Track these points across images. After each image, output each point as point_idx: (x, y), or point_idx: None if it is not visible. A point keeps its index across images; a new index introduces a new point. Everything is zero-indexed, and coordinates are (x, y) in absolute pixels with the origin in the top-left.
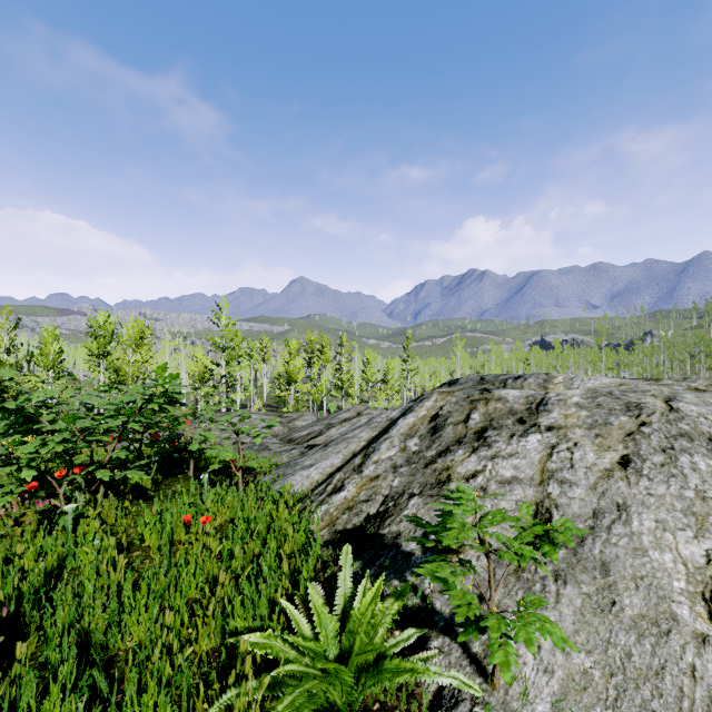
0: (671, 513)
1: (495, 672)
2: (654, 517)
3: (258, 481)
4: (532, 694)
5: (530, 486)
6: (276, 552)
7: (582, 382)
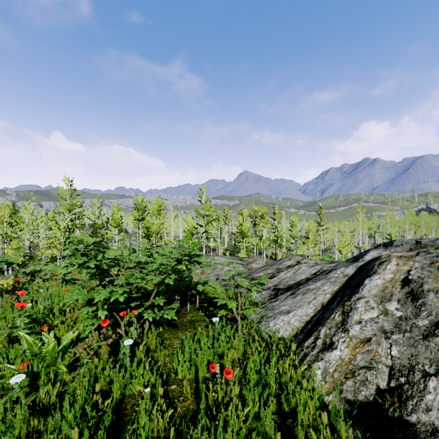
0: None
1: None
2: None
3: (246, 318)
4: None
5: None
6: (291, 413)
7: None
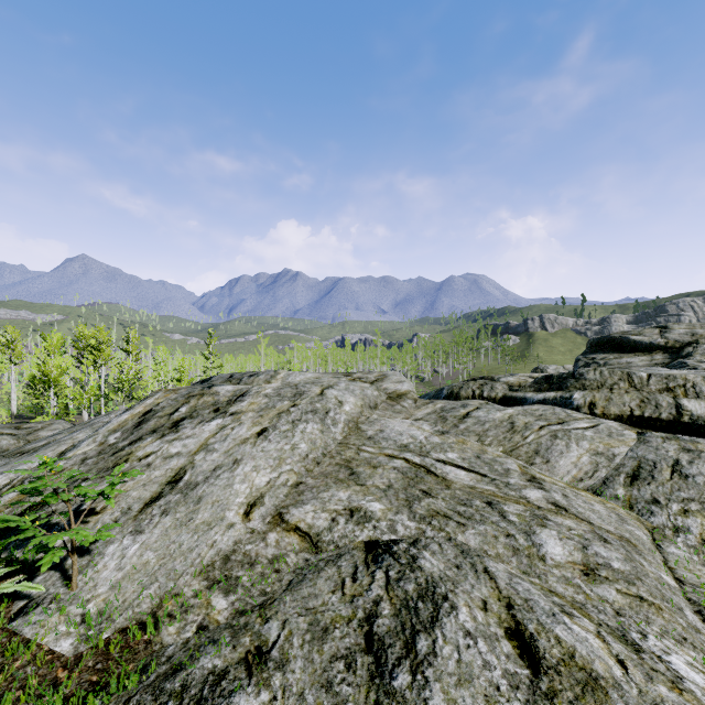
0: (267, 460)
1: (73, 578)
2: (254, 464)
3: None
4: (100, 585)
5: (184, 457)
6: None
7: (295, 377)
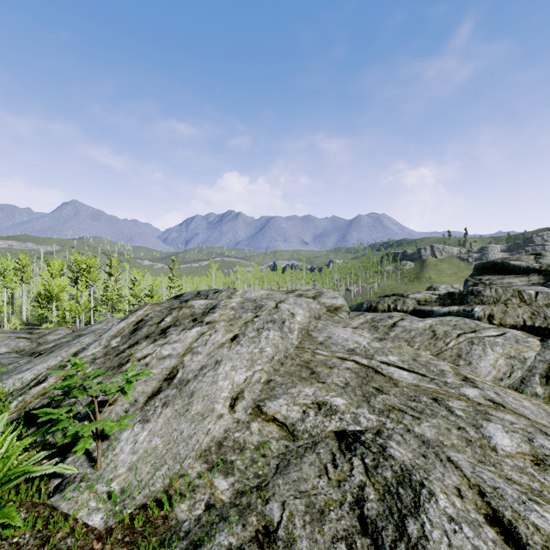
0: (242, 361)
1: (98, 461)
2: (232, 365)
3: None
4: (120, 466)
5: (175, 358)
6: None
7: (250, 293)
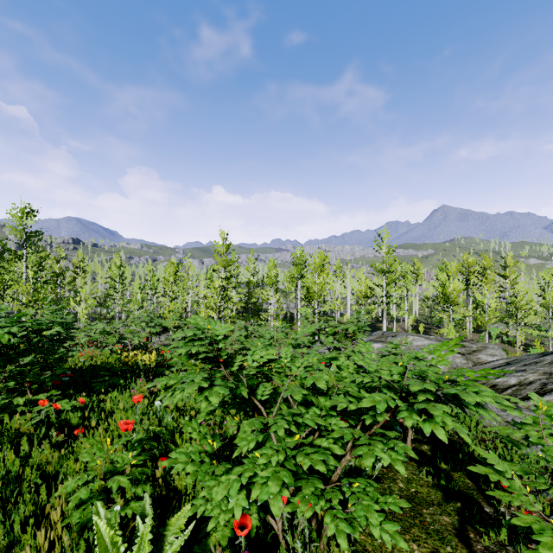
0: None
1: None
2: None
3: None
4: None
5: None
6: None
7: None
